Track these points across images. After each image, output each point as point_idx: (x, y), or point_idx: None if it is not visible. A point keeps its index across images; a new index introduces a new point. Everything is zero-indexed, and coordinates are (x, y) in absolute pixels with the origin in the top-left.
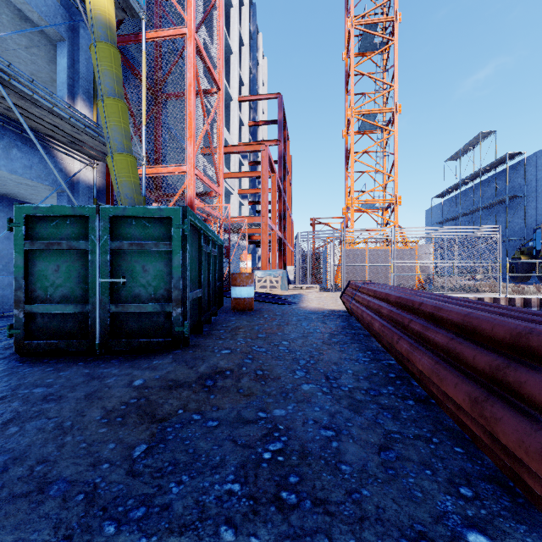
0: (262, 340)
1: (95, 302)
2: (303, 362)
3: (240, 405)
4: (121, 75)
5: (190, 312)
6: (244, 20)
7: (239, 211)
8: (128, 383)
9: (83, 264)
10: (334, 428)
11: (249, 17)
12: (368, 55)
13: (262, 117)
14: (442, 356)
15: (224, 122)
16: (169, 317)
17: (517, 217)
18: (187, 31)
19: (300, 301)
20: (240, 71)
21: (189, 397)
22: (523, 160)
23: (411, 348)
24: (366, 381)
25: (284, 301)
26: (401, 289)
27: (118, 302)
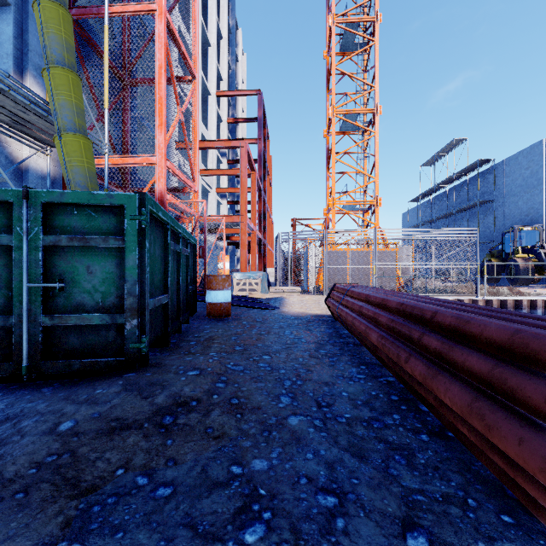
0: (240, 353)
1: (21, 313)
2: (288, 382)
3: (207, 454)
4: (73, 42)
5: (151, 322)
6: (222, 13)
7: (217, 211)
8: (51, 427)
9: (5, 264)
10: (335, 491)
11: (228, 11)
12: (349, 55)
13: (241, 115)
14: (480, 388)
15: (202, 117)
16: (122, 330)
17: (487, 221)
18: (157, 8)
19: (281, 305)
20: (219, 66)
21: (136, 445)
22: (493, 167)
23: (429, 372)
24: (365, 407)
25: (264, 306)
26: (396, 293)
27: (53, 313)
